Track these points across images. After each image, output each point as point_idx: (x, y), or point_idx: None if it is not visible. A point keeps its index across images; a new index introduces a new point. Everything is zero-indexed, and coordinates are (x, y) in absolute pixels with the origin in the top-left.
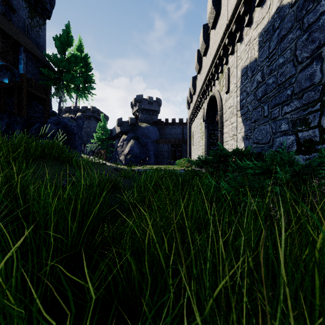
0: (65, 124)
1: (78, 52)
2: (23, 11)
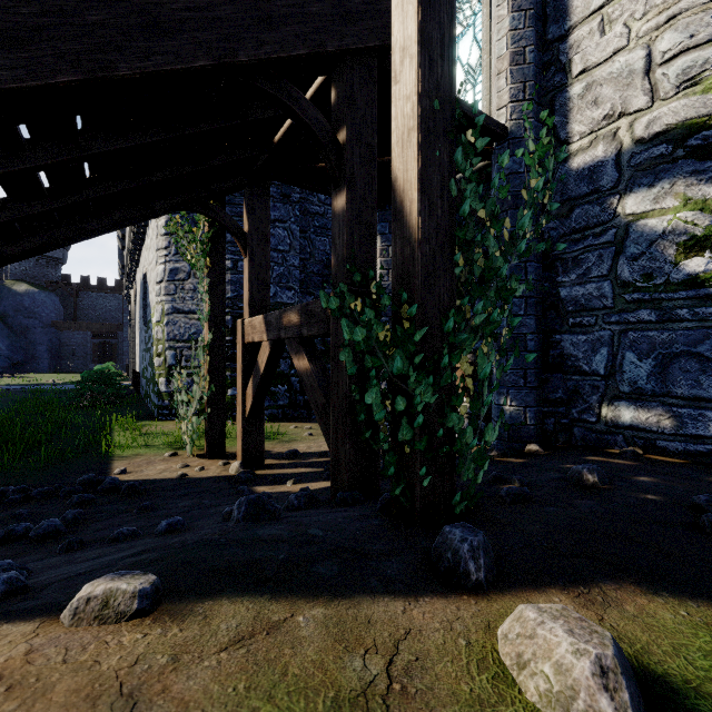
0: None
1: None
2: None
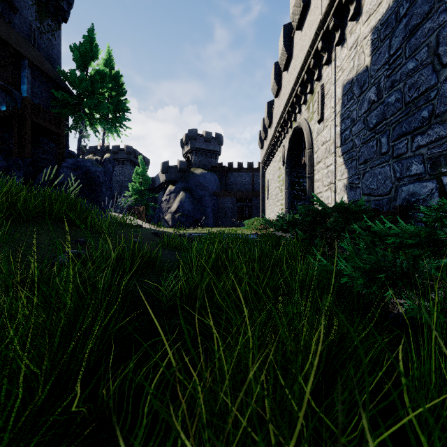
0: (87, 169)
1: (107, 68)
2: (28, 10)
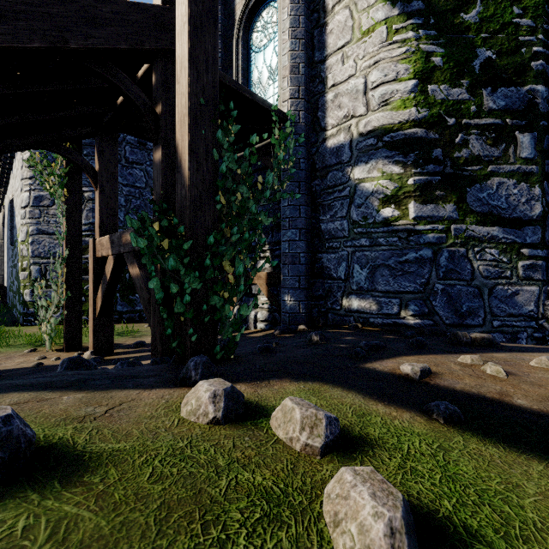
0: None
1: None
2: None
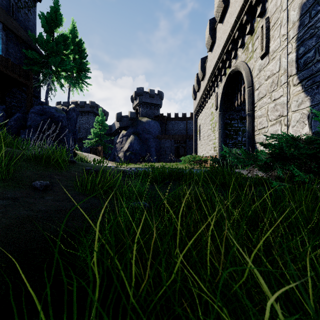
0: (52, 114)
1: (72, 36)
2: None
